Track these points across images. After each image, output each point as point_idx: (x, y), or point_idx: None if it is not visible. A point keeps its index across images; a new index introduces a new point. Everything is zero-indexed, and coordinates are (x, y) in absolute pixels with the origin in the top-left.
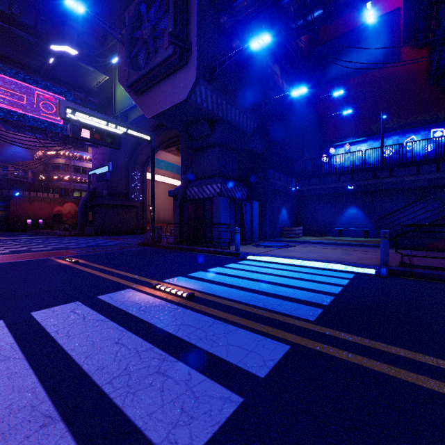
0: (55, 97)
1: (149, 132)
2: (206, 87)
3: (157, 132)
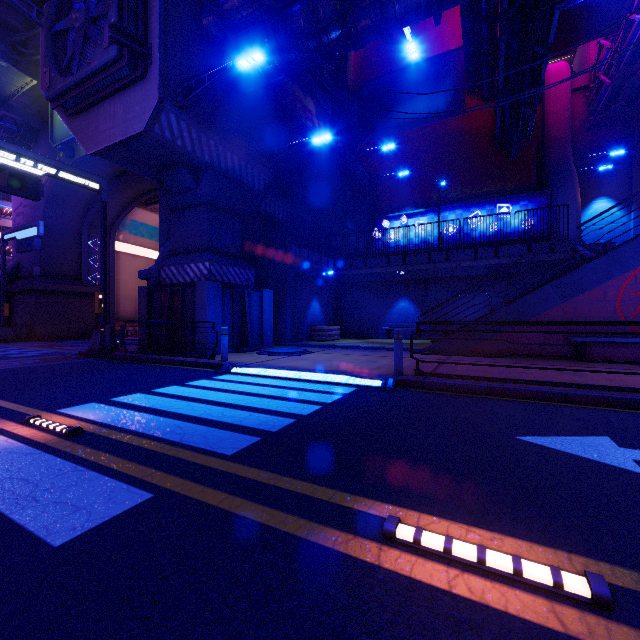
0: None
1: (97, 177)
2: (179, 116)
3: (128, 178)
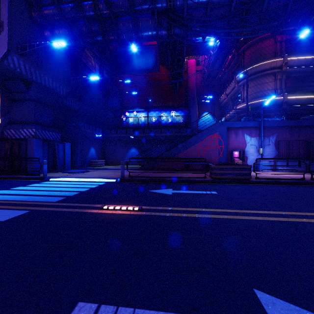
0: None
1: None
2: (19, 58)
3: None
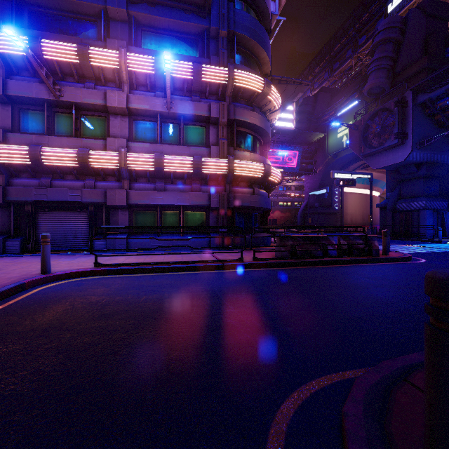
0: (293, 153)
1: (369, 173)
2: (417, 152)
3: (358, 160)
